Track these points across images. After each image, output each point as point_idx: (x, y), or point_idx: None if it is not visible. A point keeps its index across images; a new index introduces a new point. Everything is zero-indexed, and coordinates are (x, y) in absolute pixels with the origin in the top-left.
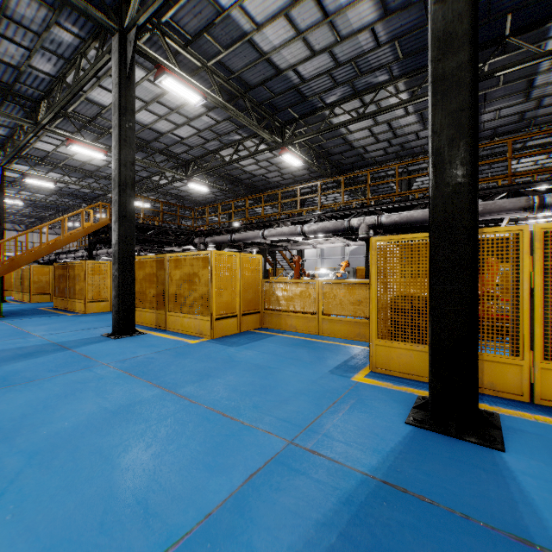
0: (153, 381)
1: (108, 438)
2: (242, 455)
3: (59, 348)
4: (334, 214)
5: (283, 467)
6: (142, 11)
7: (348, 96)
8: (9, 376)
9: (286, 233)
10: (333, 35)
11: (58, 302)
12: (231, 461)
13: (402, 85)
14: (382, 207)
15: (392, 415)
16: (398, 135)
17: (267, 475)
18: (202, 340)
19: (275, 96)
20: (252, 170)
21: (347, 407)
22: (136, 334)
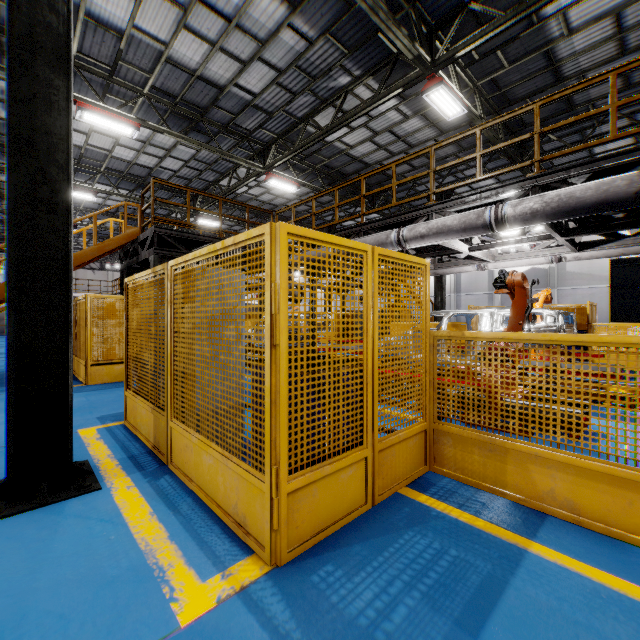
0: None
1: None
2: None
3: None
4: (584, 169)
5: None
6: None
7: None
8: None
9: (454, 227)
10: None
11: None
12: None
13: None
14: None
15: None
16: None
17: None
18: (233, 579)
19: None
20: (363, 154)
21: None
22: (67, 492)
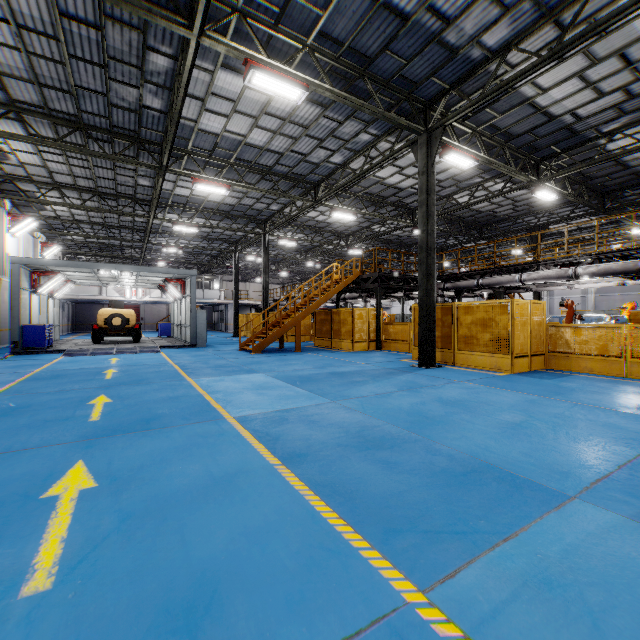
0: (521, 392)
1: (550, 410)
2: None
3: (401, 371)
4: (618, 254)
5: None
6: (452, 114)
7: (634, 120)
8: (412, 382)
9: (552, 276)
10: (631, 76)
11: (320, 341)
12: None
13: None
14: None
15: None
16: None
17: None
18: (505, 373)
19: (539, 138)
20: (480, 207)
21: None
22: (437, 366)
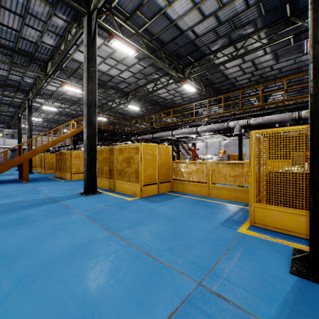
0: (104, 226)
1: (70, 269)
2: (163, 293)
3: (53, 200)
4: (217, 119)
5: (195, 308)
6: None
7: (226, 44)
8: (22, 218)
9: (186, 132)
10: (217, 4)
11: (57, 173)
12: (155, 298)
13: (263, 34)
14: (250, 114)
15: (277, 264)
16: (259, 69)
17: (184, 316)
18: (135, 198)
19: (179, 48)
20: (165, 96)
21: (238, 254)
22: (97, 193)
